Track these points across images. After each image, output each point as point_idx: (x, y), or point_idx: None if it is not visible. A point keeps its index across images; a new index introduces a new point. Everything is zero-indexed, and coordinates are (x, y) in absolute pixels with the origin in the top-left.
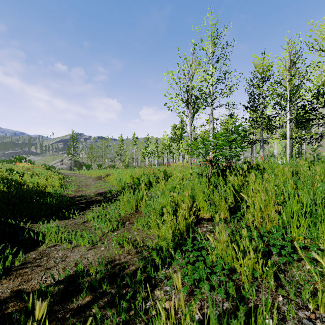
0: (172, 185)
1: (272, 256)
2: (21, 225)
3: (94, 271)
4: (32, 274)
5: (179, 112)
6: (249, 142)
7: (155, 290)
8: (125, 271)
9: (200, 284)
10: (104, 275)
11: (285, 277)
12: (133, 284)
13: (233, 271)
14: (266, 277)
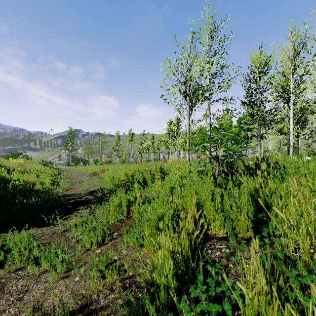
0: (170, 185)
1: None
2: None
3: None
4: None
5: (176, 105)
6: (246, 137)
7: None
8: None
9: None
10: None
11: None
12: None
13: None
14: None
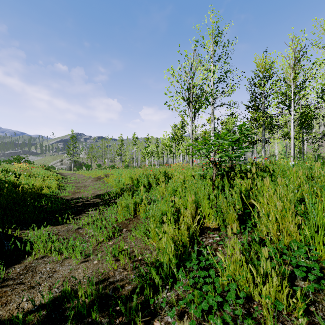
0: (173, 187)
1: (296, 279)
2: (9, 233)
3: (84, 292)
4: (12, 295)
5: (179, 111)
6: (251, 142)
7: (154, 321)
8: (119, 292)
9: (210, 318)
10: (95, 298)
11: (317, 311)
12: (129, 311)
13: (249, 299)
14: (292, 310)
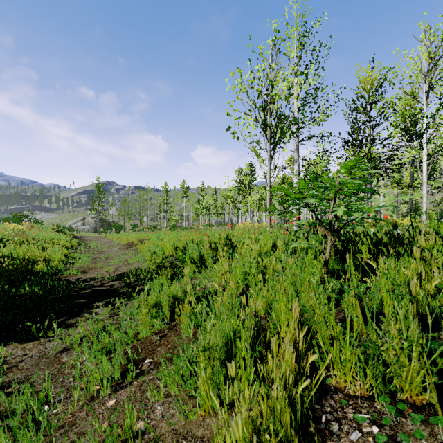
0: (244, 269)
1: None
2: None
3: None
4: None
5: (250, 142)
6: None
7: None
8: None
9: None
10: None
11: None
12: None
13: None
14: None
